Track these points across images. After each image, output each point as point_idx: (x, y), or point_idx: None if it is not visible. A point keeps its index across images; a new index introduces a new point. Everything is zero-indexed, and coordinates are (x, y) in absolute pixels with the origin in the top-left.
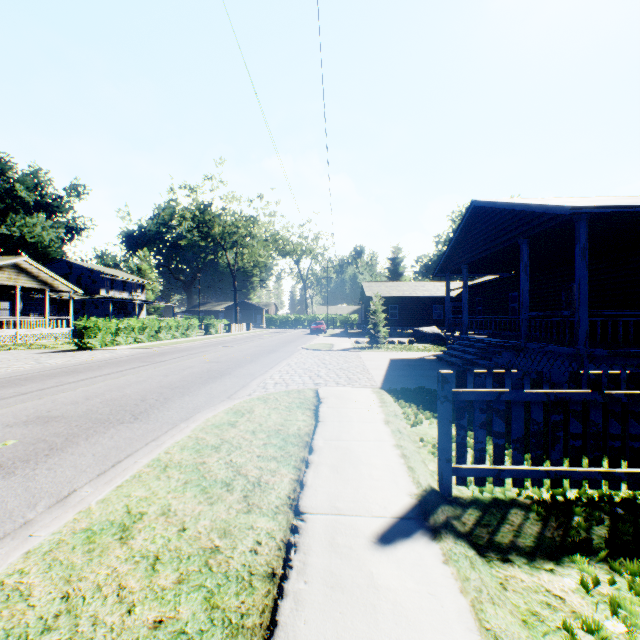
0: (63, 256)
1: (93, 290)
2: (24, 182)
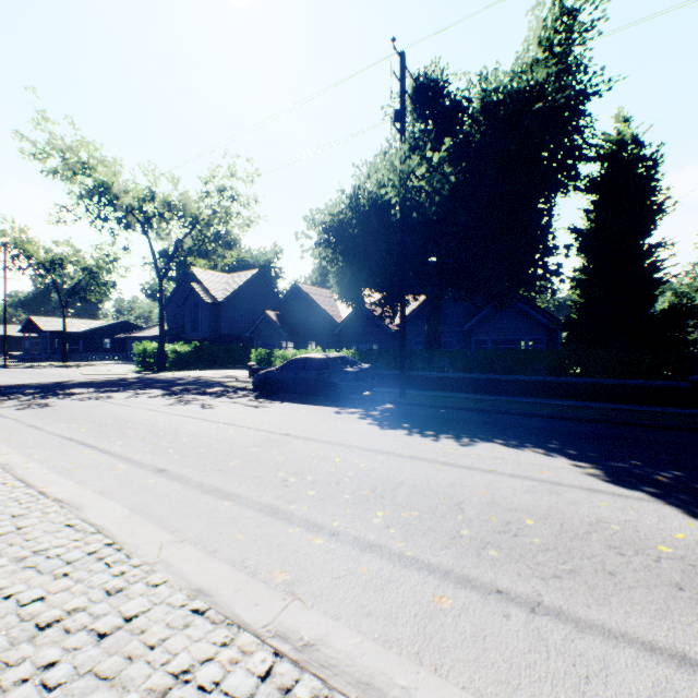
0: None
1: None
2: None
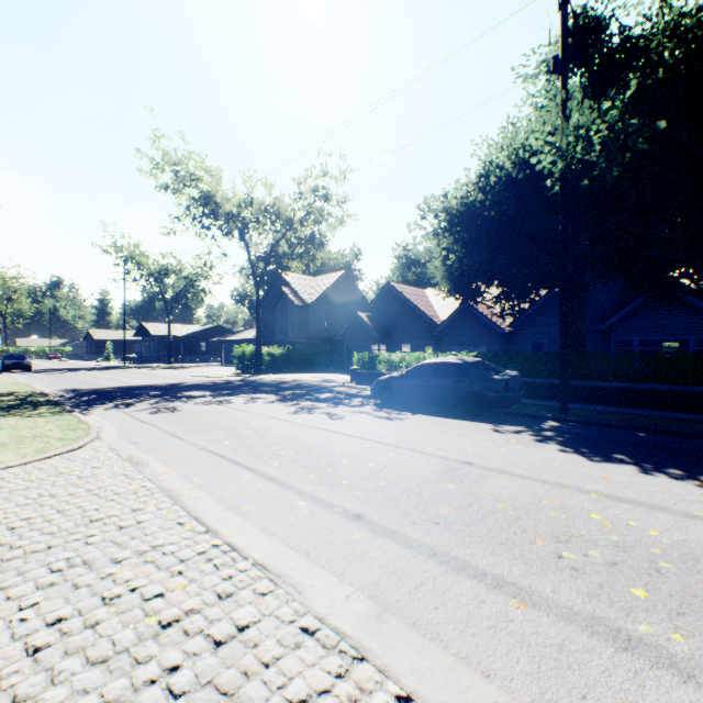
0: None
1: None
2: None
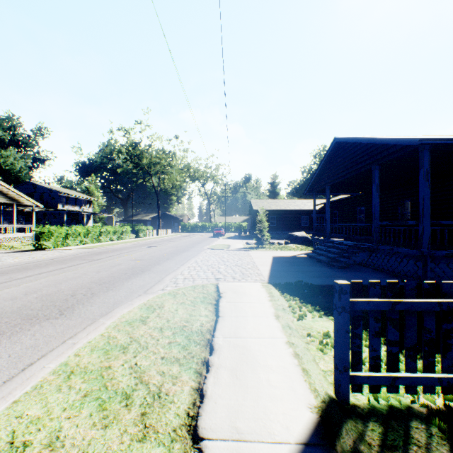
0: (30, 179)
1: (52, 205)
2: (0, 124)
